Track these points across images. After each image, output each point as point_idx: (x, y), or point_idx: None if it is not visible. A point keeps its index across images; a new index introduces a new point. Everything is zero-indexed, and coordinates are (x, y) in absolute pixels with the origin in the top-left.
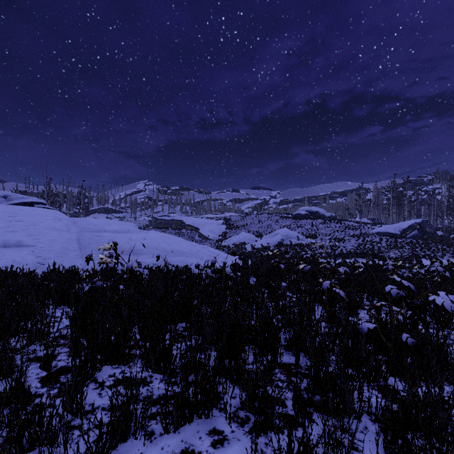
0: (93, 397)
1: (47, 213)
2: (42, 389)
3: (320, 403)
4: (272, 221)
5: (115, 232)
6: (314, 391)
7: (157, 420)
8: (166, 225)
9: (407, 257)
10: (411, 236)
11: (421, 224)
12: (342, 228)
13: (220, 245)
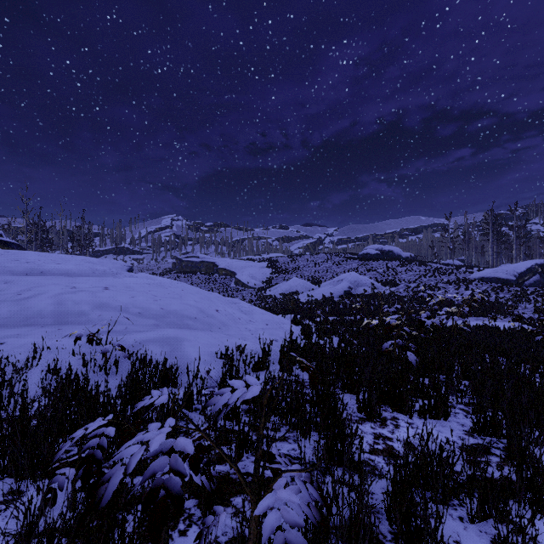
0: None
1: None
2: None
3: None
4: (332, 263)
5: (63, 275)
6: None
7: None
8: (193, 268)
9: None
10: (532, 283)
11: None
12: (430, 272)
13: (263, 296)
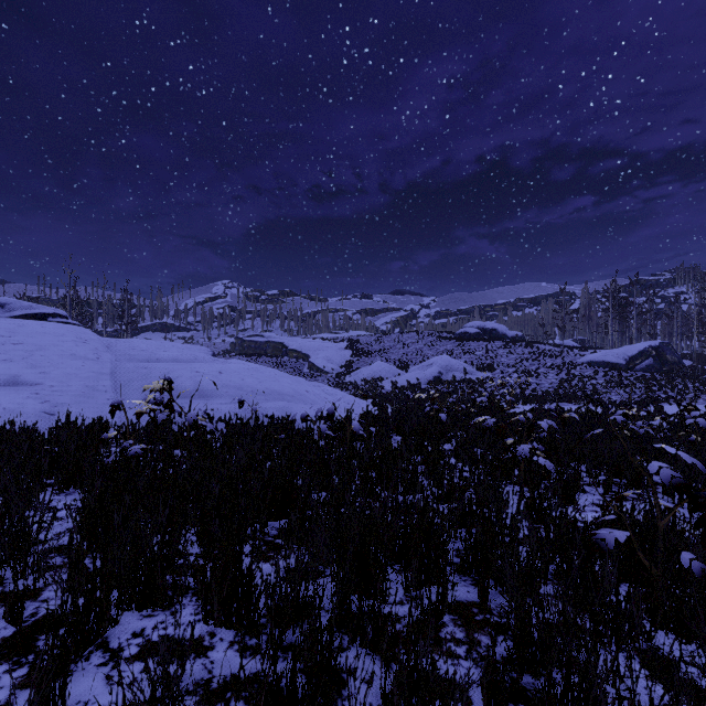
0: (94, 686)
1: (65, 330)
2: None
3: (537, 697)
4: (423, 344)
5: (174, 361)
6: (522, 669)
7: None
8: (258, 350)
9: (639, 400)
10: (643, 368)
11: (659, 349)
12: (535, 355)
13: (342, 382)
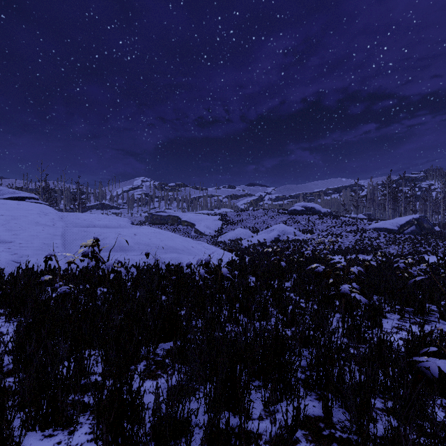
0: None
1: (33, 207)
2: None
3: None
4: (268, 217)
5: (105, 227)
6: None
7: None
8: (162, 221)
9: (408, 253)
10: (409, 232)
11: (419, 220)
12: (339, 224)
13: (216, 241)
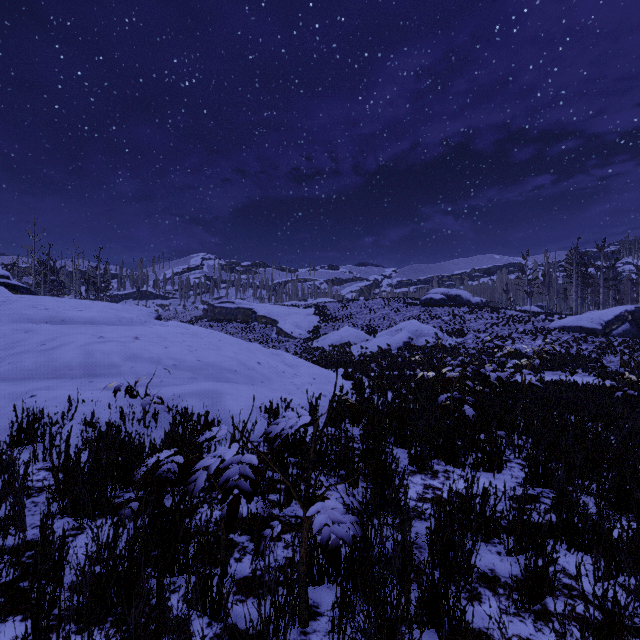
0: None
1: None
2: None
3: None
4: (389, 310)
5: (86, 323)
6: None
7: None
8: (228, 316)
9: None
10: (621, 333)
11: (635, 313)
12: (503, 320)
13: (309, 348)
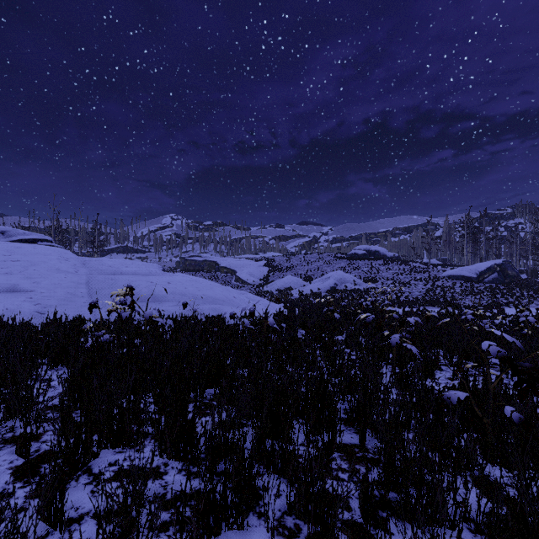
0: (83, 497)
1: (51, 251)
2: (14, 484)
3: (398, 505)
4: (323, 262)
5: (133, 274)
6: (388, 487)
7: (169, 536)
8: (197, 267)
9: (486, 305)
10: (490, 280)
11: (502, 266)
12: (408, 271)
13: (261, 291)
